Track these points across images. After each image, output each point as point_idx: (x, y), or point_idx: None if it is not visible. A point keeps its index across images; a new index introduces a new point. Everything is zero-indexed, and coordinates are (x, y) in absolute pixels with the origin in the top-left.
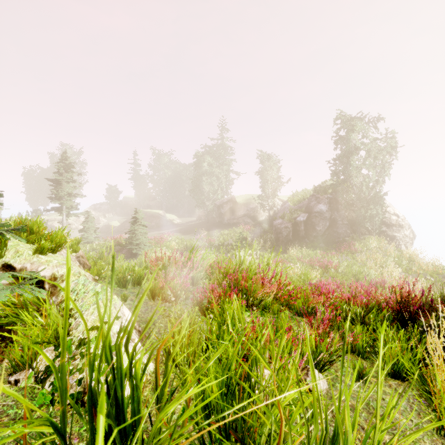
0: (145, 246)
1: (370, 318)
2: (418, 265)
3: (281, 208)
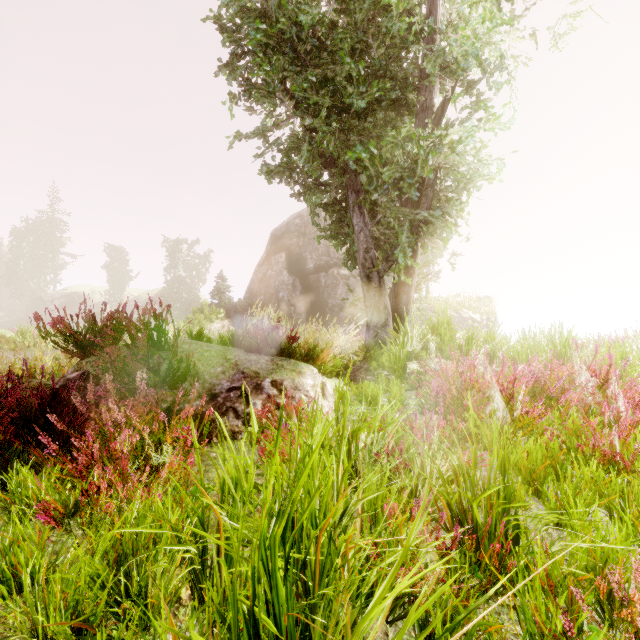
0: None
1: None
2: None
3: (128, 305)
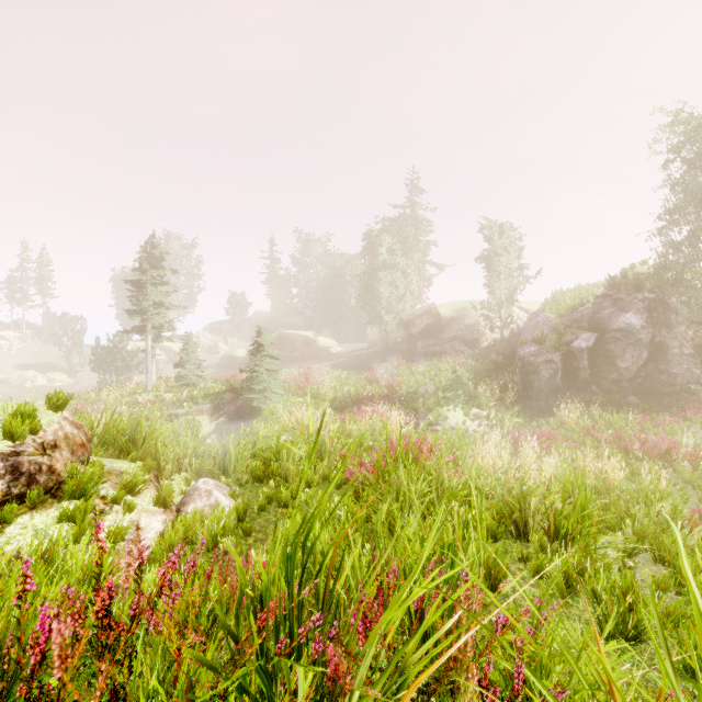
0: (275, 394)
1: None
2: None
3: (529, 323)
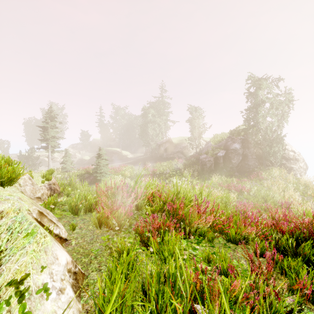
0: (106, 174)
1: (305, 251)
2: (312, 189)
3: (205, 146)
